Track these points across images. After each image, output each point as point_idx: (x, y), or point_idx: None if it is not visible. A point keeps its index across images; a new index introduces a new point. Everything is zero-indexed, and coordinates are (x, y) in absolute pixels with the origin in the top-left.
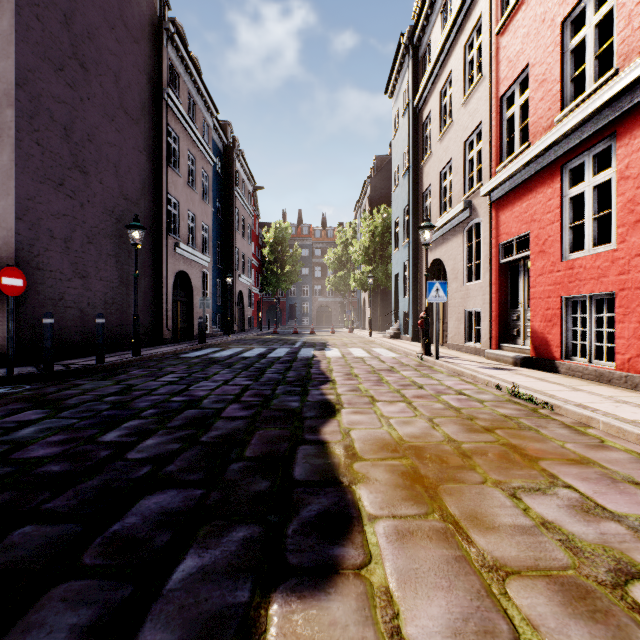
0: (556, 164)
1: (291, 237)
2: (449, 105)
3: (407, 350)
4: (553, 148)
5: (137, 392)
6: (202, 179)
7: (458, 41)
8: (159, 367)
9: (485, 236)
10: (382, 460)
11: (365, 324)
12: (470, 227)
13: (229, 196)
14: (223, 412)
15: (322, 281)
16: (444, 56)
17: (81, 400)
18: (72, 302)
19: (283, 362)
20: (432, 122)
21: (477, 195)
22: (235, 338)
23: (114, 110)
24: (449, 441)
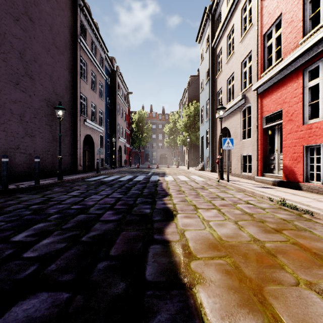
0: (300, 68)
1: (146, 118)
2: (232, 43)
3: (209, 176)
4: (298, 59)
5: (52, 202)
6: (99, 86)
7: (237, 7)
8: (71, 186)
9: (254, 113)
10: (211, 259)
11: (185, 163)
12: (244, 109)
13: (114, 96)
14: (101, 216)
15: (162, 141)
16: (229, 17)
17: (15, 208)
18: (24, 150)
19: (141, 183)
20: (222, 54)
21: (249, 91)
22: (117, 170)
23: (49, 45)
24: (254, 240)
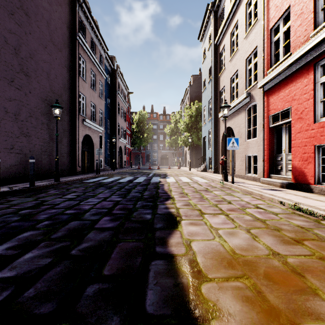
0: (311, 63)
1: (147, 119)
2: (236, 40)
3: (213, 178)
4: (309, 53)
5: (44, 206)
6: (99, 85)
7: (242, 2)
8: (68, 188)
9: (259, 112)
10: (226, 280)
11: (186, 164)
12: (249, 107)
13: (114, 96)
14: (97, 223)
15: (163, 142)
16: (233, 13)
17: (3, 213)
18: (19, 150)
19: (142, 185)
20: (225, 51)
21: (254, 88)
22: (117, 171)
23: (46, 42)
24: (274, 254)
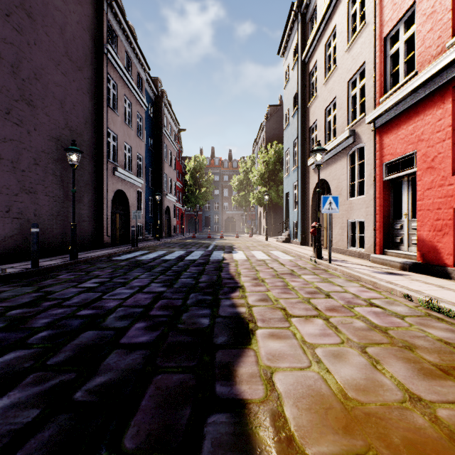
0: (447, 86)
1: (206, 167)
2: (333, 54)
3: (300, 253)
4: (445, 71)
5: (48, 302)
6: (137, 119)
7: None
8: (88, 270)
9: (368, 158)
10: None
11: (261, 231)
12: (353, 152)
13: (159, 134)
14: (123, 335)
15: (229, 199)
16: (329, 15)
17: None
18: (19, 214)
19: (197, 265)
20: (317, 70)
21: (360, 124)
22: (162, 242)
23: (60, 56)
24: (412, 400)
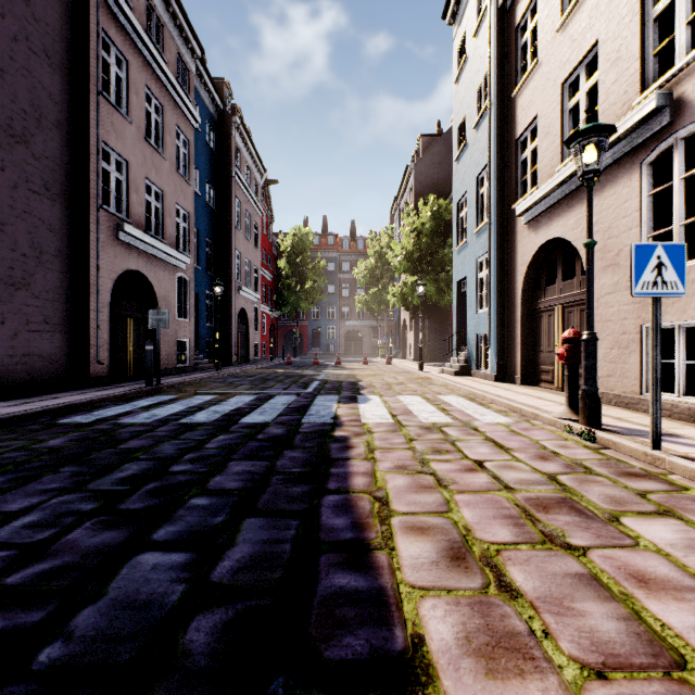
0: None
1: (314, 248)
2: None
3: (521, 406)
4: None
5: None
6: (177, 142)
7: None
8: None
9: None
10: None
11: (405, 352)
12: (661, 153)
13: (225, 180)
14: None
15: (351, 301)
16: None
17: None
18: None
19: (257, 450)
20: (540, 9)
21: None
22: (224, 373)
23: None
24: None
